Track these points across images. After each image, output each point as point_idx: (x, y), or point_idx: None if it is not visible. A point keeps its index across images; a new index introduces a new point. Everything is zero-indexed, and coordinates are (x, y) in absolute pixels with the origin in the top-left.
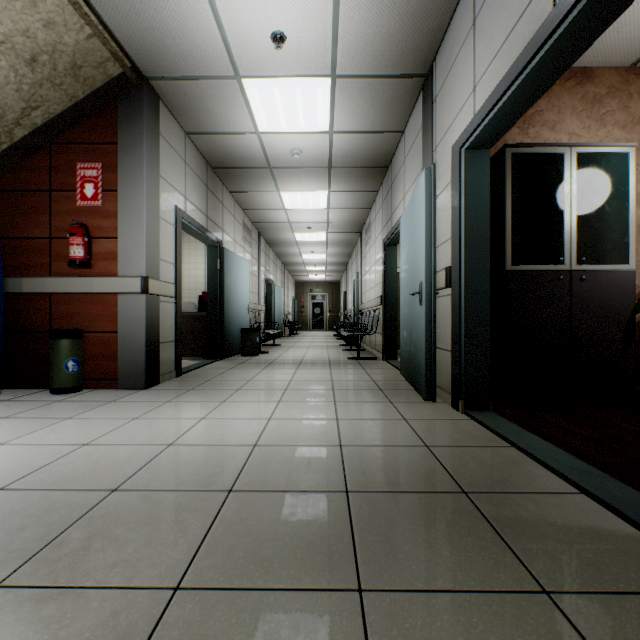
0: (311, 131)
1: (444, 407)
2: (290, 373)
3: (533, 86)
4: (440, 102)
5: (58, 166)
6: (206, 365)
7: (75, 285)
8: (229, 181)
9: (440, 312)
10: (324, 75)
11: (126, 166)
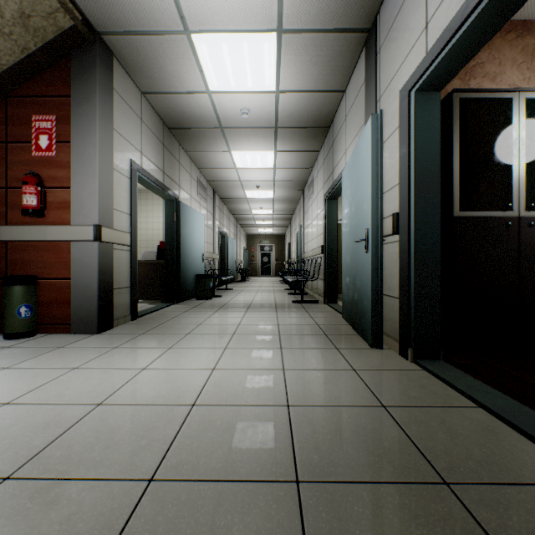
0: (258, 90)
1: (391, 354)
2: (239, 316)
3: (504, 4)
4: (385, 51)
5: (14, 118)
6: (162, 308)
7: (29, 233)
8: (185, 141)
9: (385, 259)
10: (270, 30)
11: (79, 118)
